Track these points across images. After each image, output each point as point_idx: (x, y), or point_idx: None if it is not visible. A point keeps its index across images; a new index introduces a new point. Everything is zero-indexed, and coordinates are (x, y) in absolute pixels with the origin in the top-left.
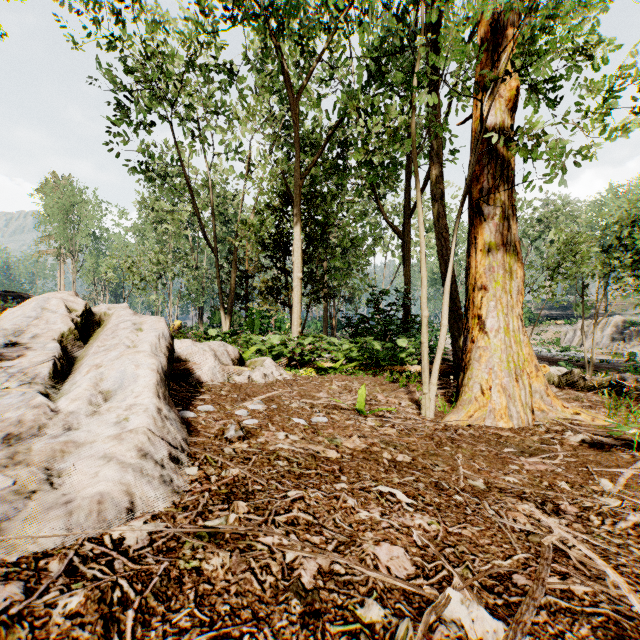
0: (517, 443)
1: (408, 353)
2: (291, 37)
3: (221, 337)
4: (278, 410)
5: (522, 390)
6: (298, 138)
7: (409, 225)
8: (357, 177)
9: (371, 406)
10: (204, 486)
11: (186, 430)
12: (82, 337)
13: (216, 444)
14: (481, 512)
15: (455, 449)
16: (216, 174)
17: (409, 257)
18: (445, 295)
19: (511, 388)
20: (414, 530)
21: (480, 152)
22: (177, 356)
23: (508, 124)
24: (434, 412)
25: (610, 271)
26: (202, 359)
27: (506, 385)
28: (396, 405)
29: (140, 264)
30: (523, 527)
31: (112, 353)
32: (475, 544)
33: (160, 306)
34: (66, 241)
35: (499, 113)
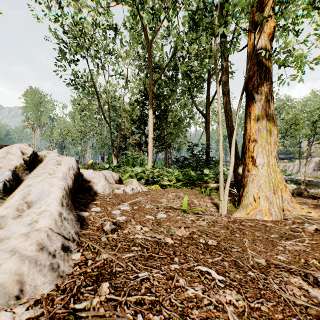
0: (277, 230)
1: (209, 177)
2: (148, 14)
3: (112, 168)
4: (138, 210)
5: (277, 199)
6: (151, 64)
7: (209, 110)
8: (182, 87)
9: (190, 207)
10: (82, 269)
11: (79, 225)
12: (29, 168)
13: (97, 234)
14: (269, 286)
15: (242, 235)
16: (110, 86)
17: (209, 127)
18: (232, 145)
19: (271, 198)
20: (227, 307)
21: (253, 63)
22: (85, 179)
23: (268, 48)
24: (226, 211)
25: (314, 134)
26: (98, 180)
27: (268, 196)
28: (204, 206)
29: (72, 131)
30: (303, 302)
31: (40, 178)
32: (272, 319)
33: (83, 153)
34: (36, 120)
35: (263, 42)
